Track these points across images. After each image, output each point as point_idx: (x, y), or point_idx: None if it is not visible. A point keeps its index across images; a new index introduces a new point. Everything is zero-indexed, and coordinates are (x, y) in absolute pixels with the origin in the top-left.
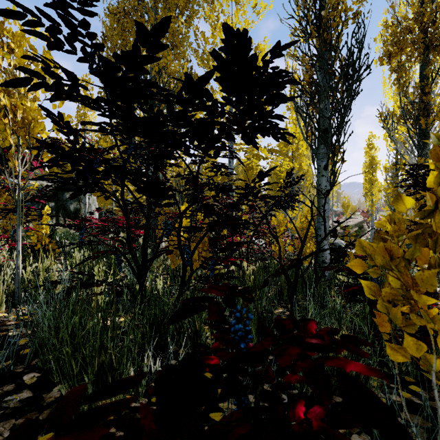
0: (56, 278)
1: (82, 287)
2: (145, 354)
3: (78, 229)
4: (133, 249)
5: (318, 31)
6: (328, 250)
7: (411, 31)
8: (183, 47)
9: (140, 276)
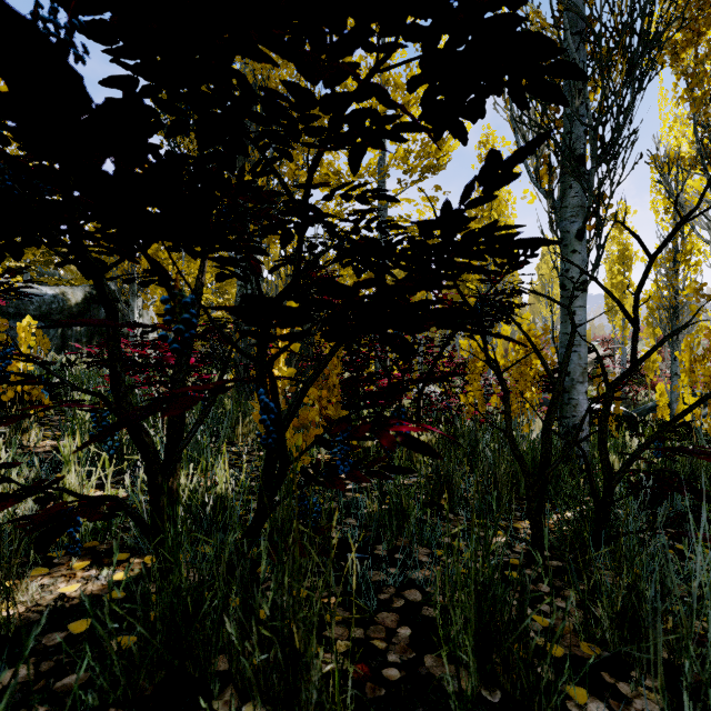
0: None
1: None
2: None
3: None
4: (126, 396)
5: None
6: (586, 404)
7: None
8: None
9: (152, 469)
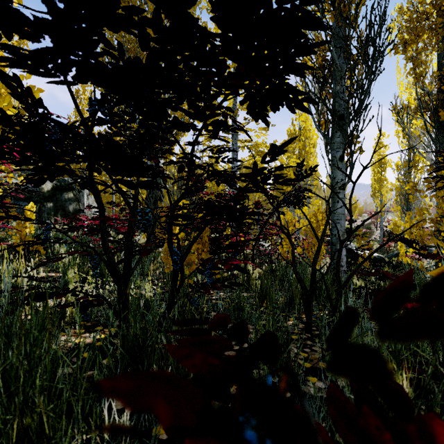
0: (24, 284)
1: (36, 298)
2: (93, 417)
3: (41, 223)
4: (108, 248)
5: (334, 1)
6: (345, 252)
7: (428, 16)
8: None
9: (119, 282)
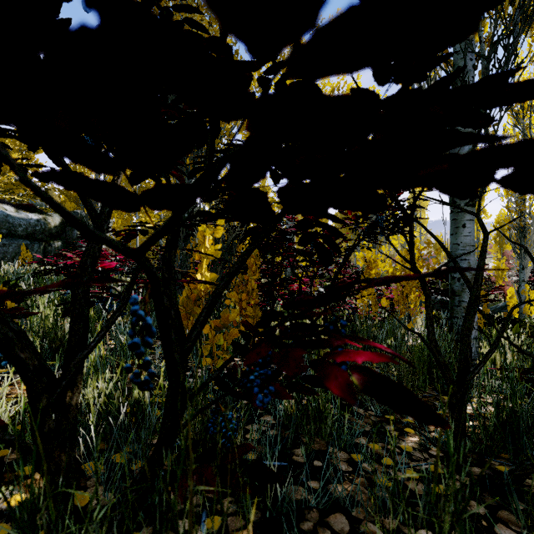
0: None
1: None
2: None
3: None
4: None
5: None
6: None
7: None
8: None
9: (32, 389)
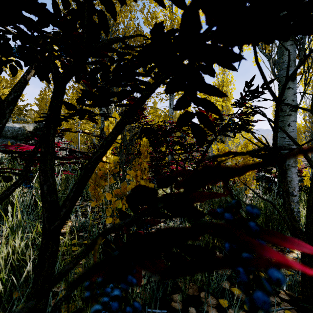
0: None
1: None
2: None
3: None
4: None
5: None
6: (296, 179)
7: None
8: (130, 2)
9: None
